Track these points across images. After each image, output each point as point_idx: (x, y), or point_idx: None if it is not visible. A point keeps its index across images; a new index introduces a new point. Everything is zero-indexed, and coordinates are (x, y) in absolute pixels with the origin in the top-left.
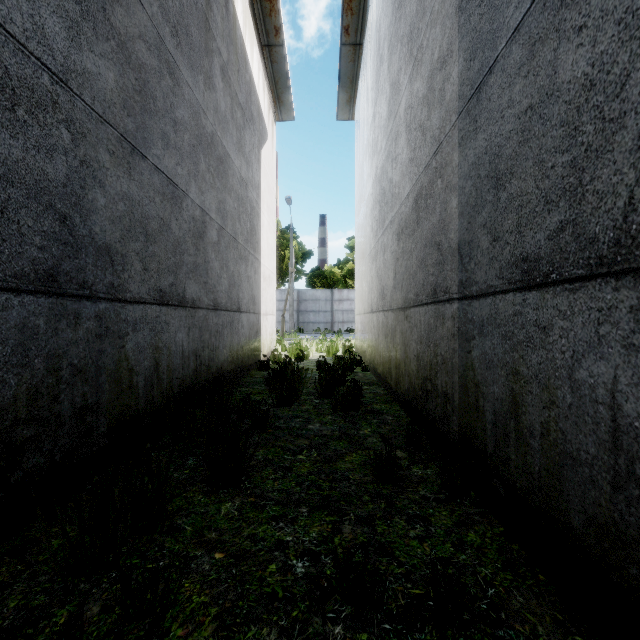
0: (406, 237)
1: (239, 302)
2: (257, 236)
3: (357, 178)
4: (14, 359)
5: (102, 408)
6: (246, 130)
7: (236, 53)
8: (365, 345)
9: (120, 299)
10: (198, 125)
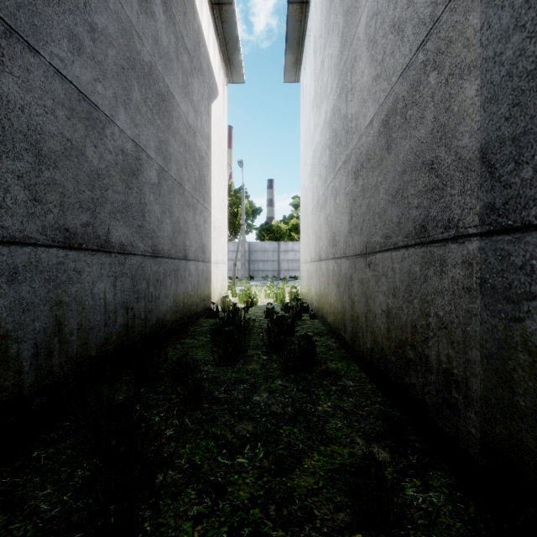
0: (368, 171)
1: (186, 250)
2: (207, 186)
3: (303, 134)
4: None
5: None
6: (194, 78)
7: None
8: (312, 292)
9: None
10: (130, 47)
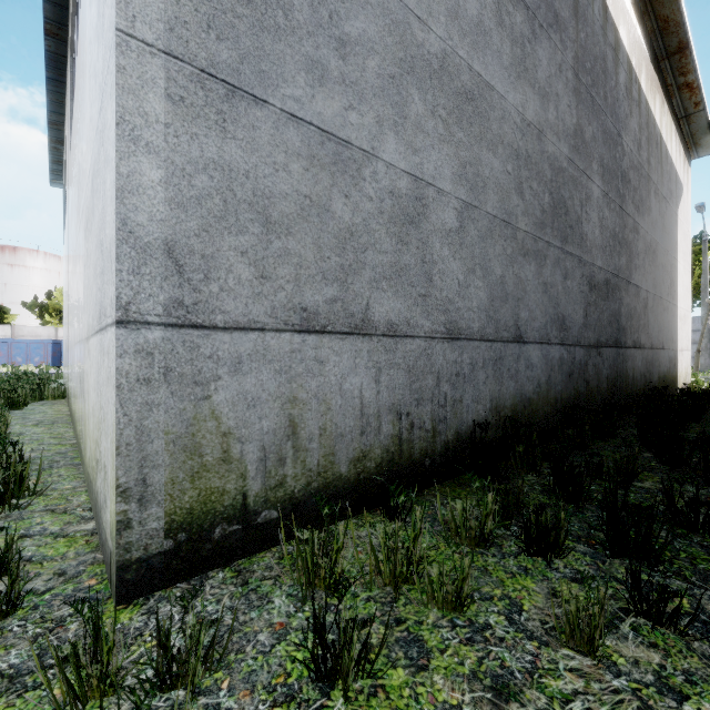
0: None
1: (662, 342)
2: (674, 286)
3: None
4: (612, 367)
5: (622, 389)
6: (667, 210)
7: (661, 164)
8: None
9: (625, 347)
10: (644, 244)
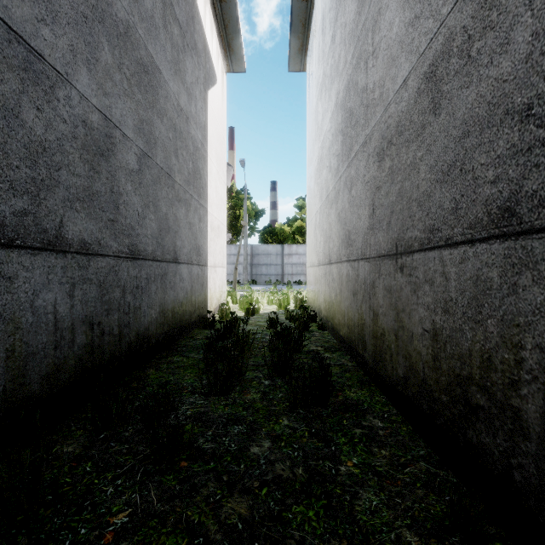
0: (400, 147)
1: (176, 251)
2: (203, 181)
3: (309, 126)
4: None
5: None
6: (187, 56)
7: None
8: (320, 299)
9: None
10: None
